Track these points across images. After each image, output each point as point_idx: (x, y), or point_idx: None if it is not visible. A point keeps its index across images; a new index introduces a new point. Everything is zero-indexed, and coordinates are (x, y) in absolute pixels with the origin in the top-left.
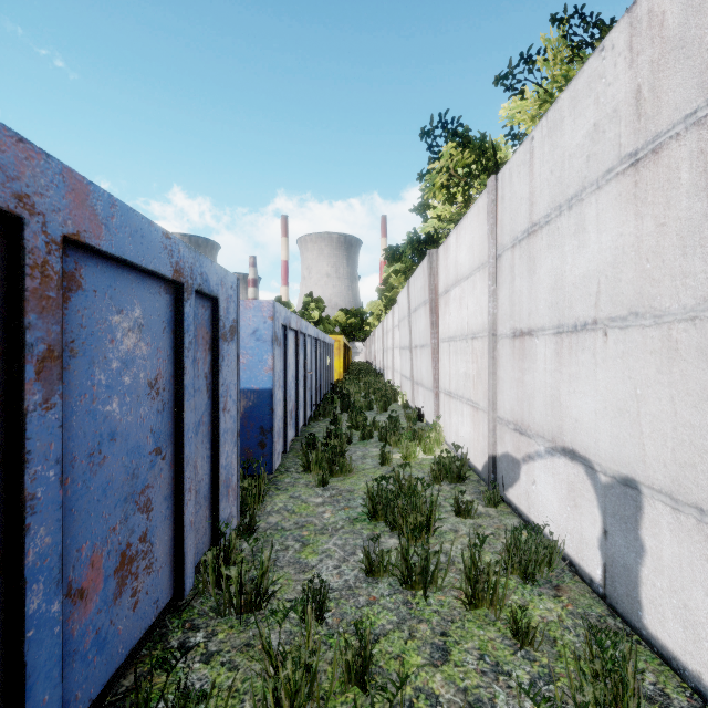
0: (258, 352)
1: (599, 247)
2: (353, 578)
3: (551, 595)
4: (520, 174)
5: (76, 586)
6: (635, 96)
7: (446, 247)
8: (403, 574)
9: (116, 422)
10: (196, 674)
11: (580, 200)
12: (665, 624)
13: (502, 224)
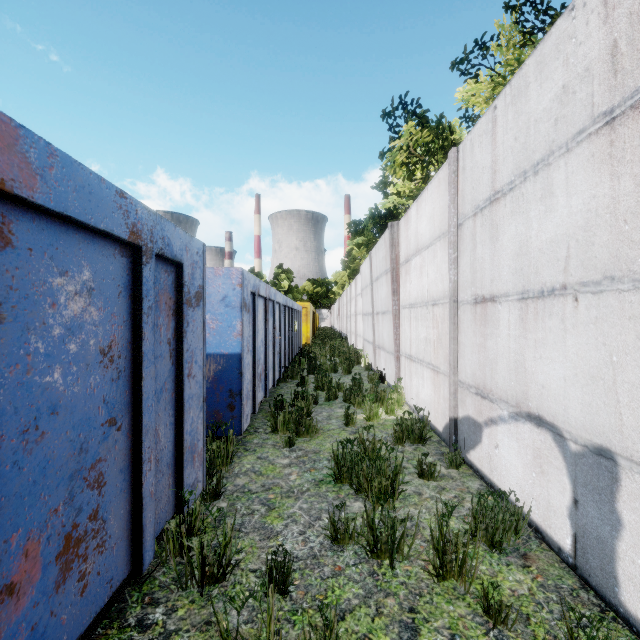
0: (227, 318)
1: (568, 210)
2: (318, 545)
3: (519, 565)
4: (482, 143)
5: (4, 582)
6: (611, 52)
7: (407, 219)
8: (369, 543)
9: (59, 393)
10: None
11: (547, 165)
12: None
13: (463, 193)
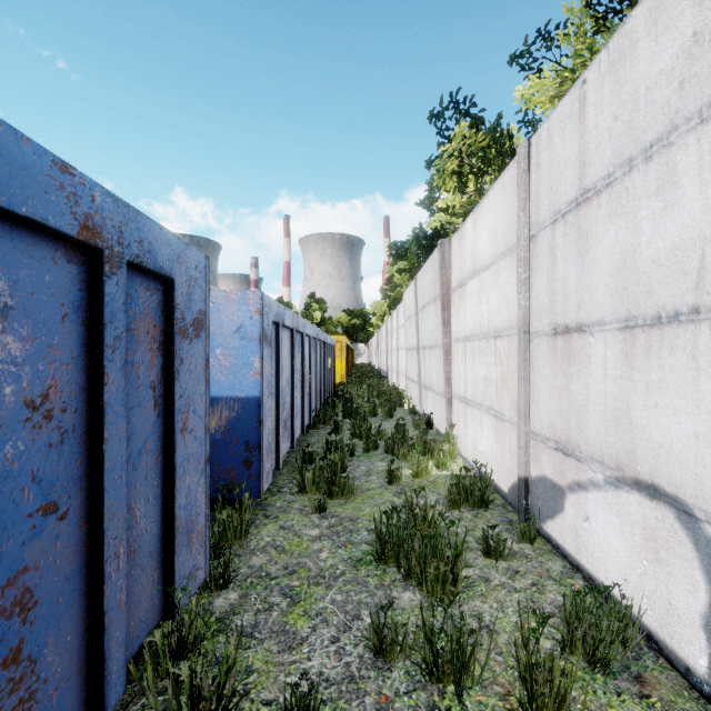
0: (243, 353)
1: (703, 204)
2: (357, 660)
3: (635, 694)
4: (564, 131)
5: None
6: None
7: (460, 235)
8: (426, 662)
9: None
10: None
11: (666, 145)
12: None
13: (538, 197)
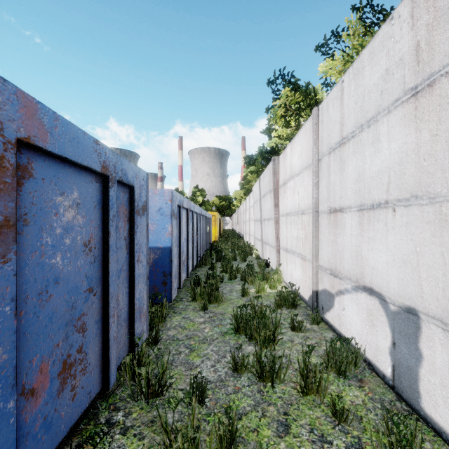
0: (161, 223)
1: (389, 152)
2: (224, 373)
3: (357, 386)
4: (334, 105)
5: (29, 387)
6: (415, 49)
7: (284, 155)
8: (257, 371)
9: (59, 270)
10: (116, 443)
11: (376, 121)
12: (437, 408)
13: (322, 138)
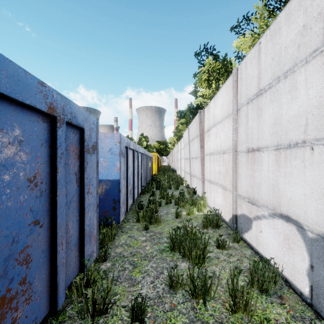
0: (112, 160)
1: (307, 97)
2: (161, 290)
3: (278, 303)
4: (252, 64)
5: None
6: None
7: (208, 108)
8: (191, 290)
9: None
10: None
11: (293, 72)
12: None
13: (241, 92)
